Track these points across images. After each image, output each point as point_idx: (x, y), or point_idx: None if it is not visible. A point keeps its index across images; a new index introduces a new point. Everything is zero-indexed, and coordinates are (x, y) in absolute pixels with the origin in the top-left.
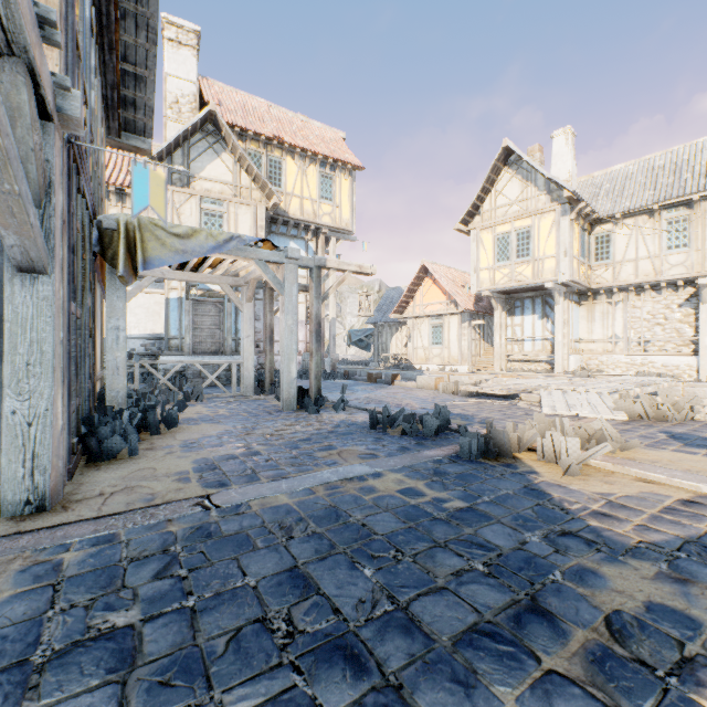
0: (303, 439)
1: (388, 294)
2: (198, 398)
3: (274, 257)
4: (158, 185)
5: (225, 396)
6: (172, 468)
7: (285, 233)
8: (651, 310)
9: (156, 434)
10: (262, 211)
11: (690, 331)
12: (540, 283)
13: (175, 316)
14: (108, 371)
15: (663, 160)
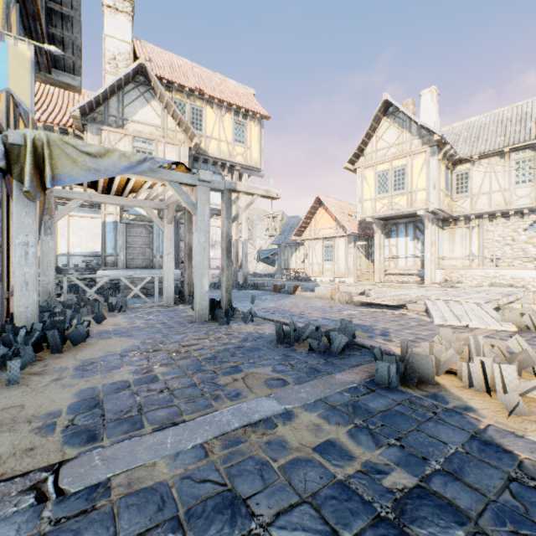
0: (208, 357)
1: (289, 221)
2: (121, 308)
3: (187, 180)
4: (20, 64)
5: (148, 306)
6: (44, 407)
7: (205, 169)
8: (501, 234)
9: (57, 352)
10: (185, 150)
11: (534, 250)
12: (413, 211)
13: (111, 237)
14: (16, 287)
15: (510, 113)
